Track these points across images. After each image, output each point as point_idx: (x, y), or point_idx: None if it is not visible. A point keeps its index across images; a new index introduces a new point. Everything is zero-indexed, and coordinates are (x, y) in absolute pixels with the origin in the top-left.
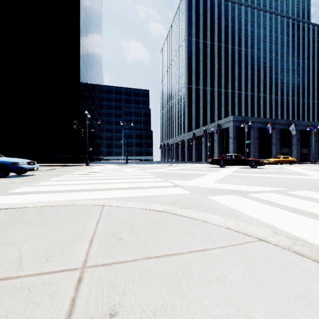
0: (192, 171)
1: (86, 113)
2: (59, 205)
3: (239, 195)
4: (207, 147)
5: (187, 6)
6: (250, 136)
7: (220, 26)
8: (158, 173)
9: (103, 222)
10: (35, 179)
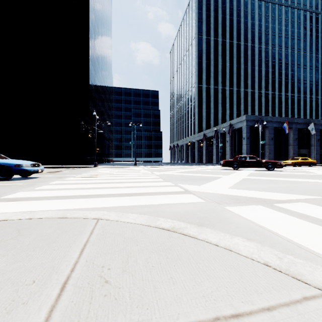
0: (204, 174)
1: (95, 114)
2: (46, 217)
3: (264, 205)
4: (218, 148)
5: (197, 3)
6: (265, 136)
7: (231, 22)
8: (167, 176)
9: (91, 246)
10: (38, 182)
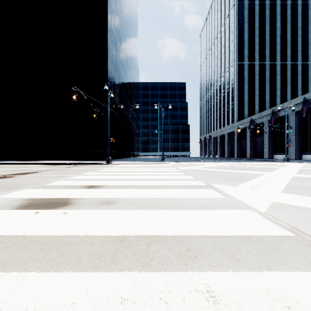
0: None
1: (106, 88)
2: None
3: None
4: (271, 139)
5: None
6: None
7: None
8: None
9: None
10: None
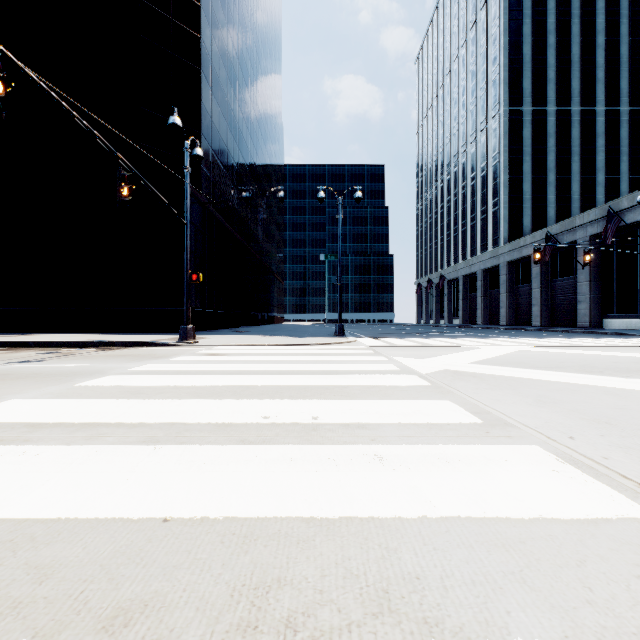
0: None
1: (174, 122)
2: None
3: None
4: (598, 280)
5: None
6: None
7: None
8: None
9: None
10: None
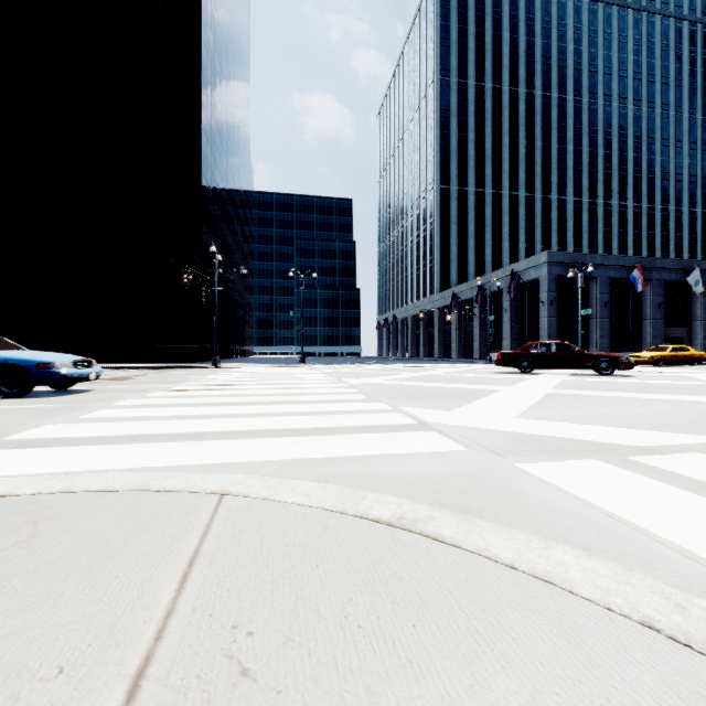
0: (456, 383)
1: (214, 251)
2: (101, 489)
3: (607, 459)
4: (485, 326)
5: (439, 5)
6: (589, 299)
7: (515, 47)
8: (374, 388)
9: (206, 568)
10: (87, 401)
